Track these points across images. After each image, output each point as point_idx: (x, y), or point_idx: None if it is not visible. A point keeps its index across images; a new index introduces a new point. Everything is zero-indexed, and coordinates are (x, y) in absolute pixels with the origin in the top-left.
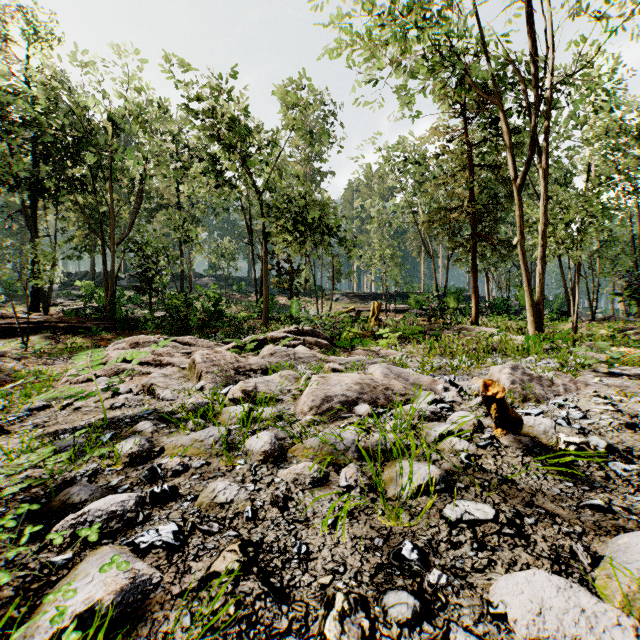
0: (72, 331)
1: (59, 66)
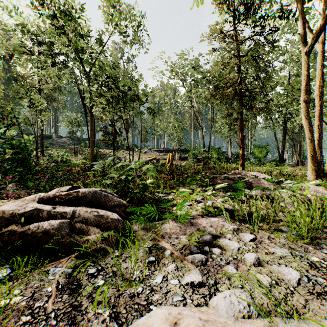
0: None
1: None
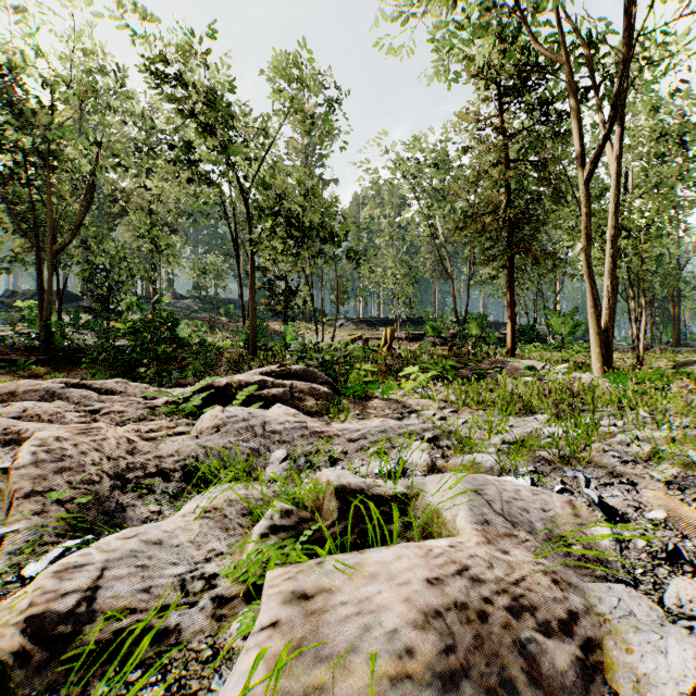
0: None
1: None
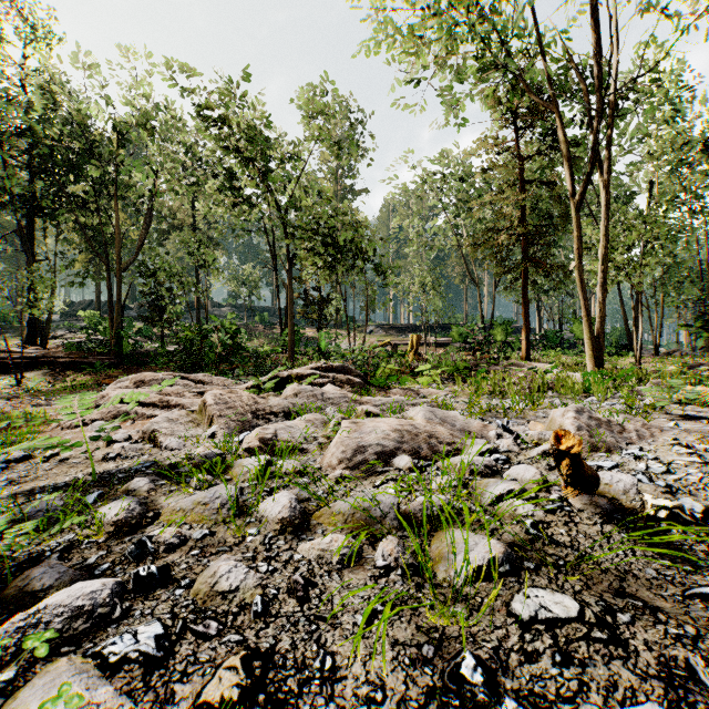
0: (73, 367)
1: (58, 68)
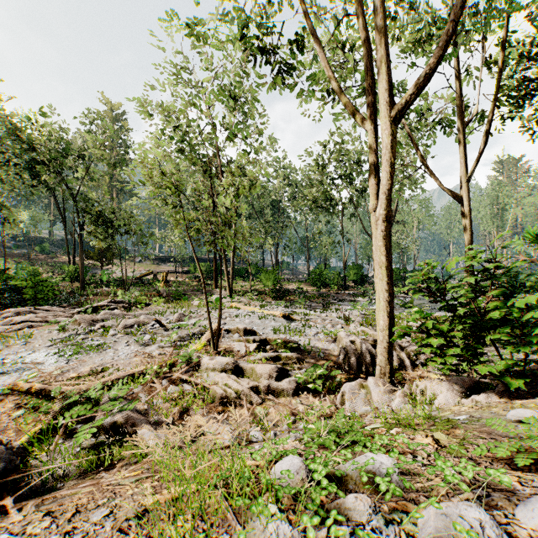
0: None
1: None
